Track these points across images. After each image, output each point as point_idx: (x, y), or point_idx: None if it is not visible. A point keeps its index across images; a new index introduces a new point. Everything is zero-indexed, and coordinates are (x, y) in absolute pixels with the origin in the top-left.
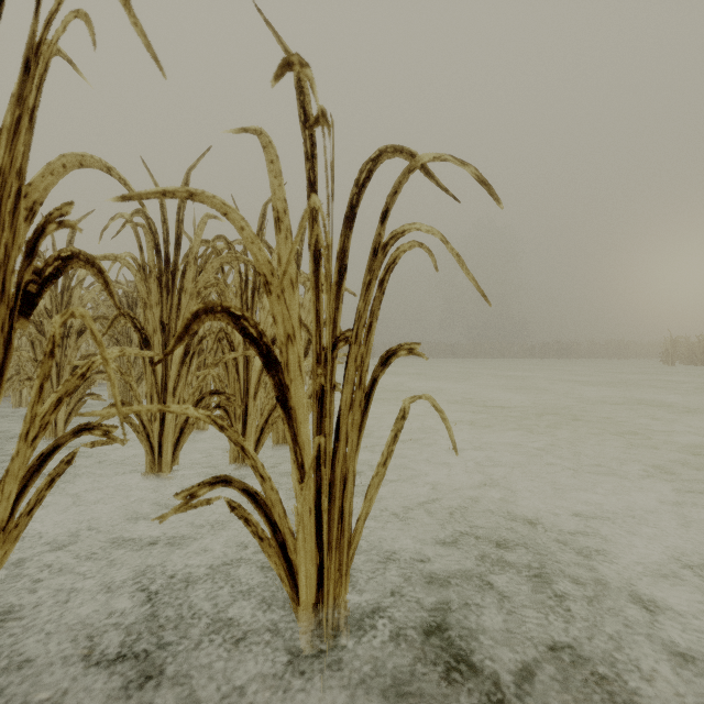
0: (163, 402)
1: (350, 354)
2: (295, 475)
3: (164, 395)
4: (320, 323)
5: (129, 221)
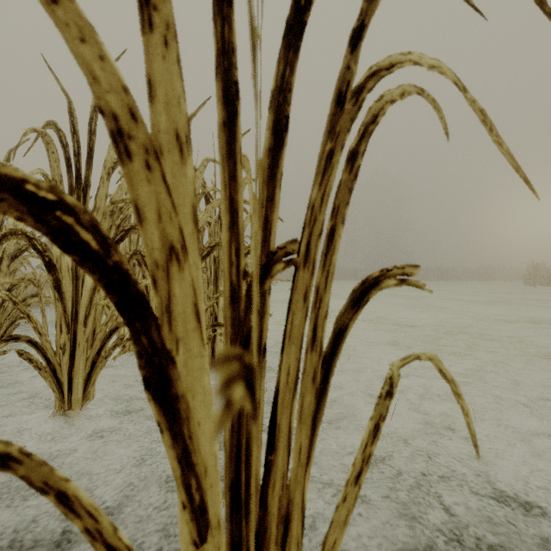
0: (73, 332)
1: (296, 285)
2: (187, 531)
3: (75, 324)
4: (239, 226)
5: (40, 135)
